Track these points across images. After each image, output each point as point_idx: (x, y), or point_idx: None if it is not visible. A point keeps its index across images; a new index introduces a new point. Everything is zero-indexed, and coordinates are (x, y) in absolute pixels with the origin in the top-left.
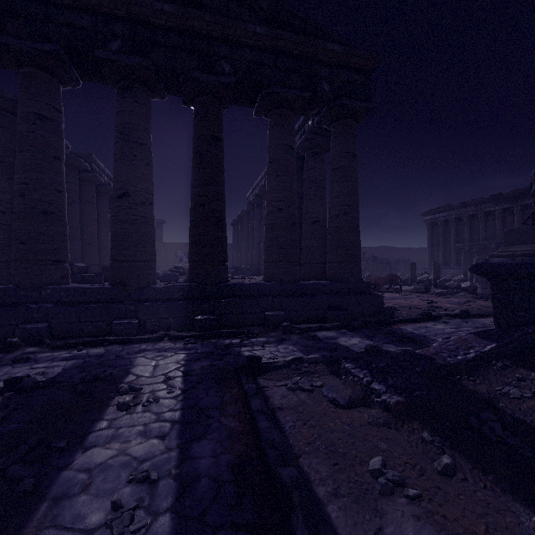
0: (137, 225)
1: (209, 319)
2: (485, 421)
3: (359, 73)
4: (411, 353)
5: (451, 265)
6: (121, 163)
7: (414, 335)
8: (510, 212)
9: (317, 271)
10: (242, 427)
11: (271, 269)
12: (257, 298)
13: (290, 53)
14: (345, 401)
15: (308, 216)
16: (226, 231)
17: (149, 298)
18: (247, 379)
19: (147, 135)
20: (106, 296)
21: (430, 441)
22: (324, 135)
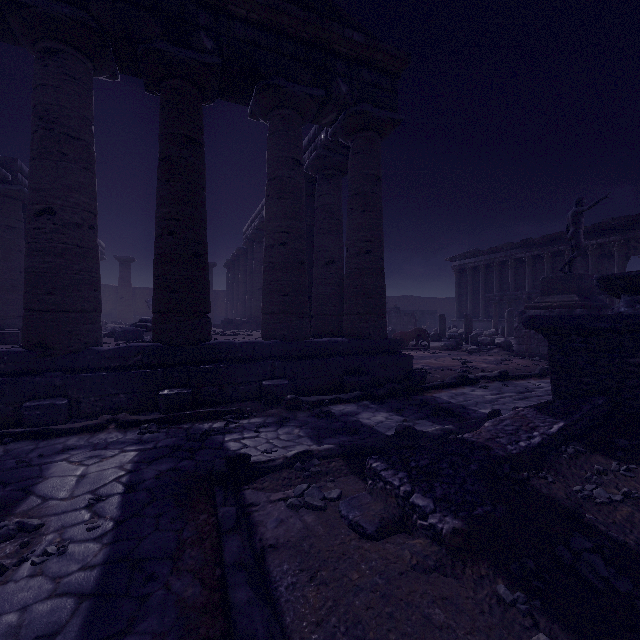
0: (68, 257)
1: (180, 395)
2: (578, 552)
3: (383, 75)
4: (460, 439)
5: (480, 317)
6: (41, 163)
7: (451, 406)
8: (540, 260)
9: (331, 325)
10: (204, 597)
11: (271, 323)
12: (250, 363)
13: (296, 35)
14: (374, 527)
15: (320, 255)
16: (207, 270)
17: (87, 366)
18: (225, 494)
19: (86, 126)
20: (14, 364)
21: (510, 602)
22: (341, 152)
